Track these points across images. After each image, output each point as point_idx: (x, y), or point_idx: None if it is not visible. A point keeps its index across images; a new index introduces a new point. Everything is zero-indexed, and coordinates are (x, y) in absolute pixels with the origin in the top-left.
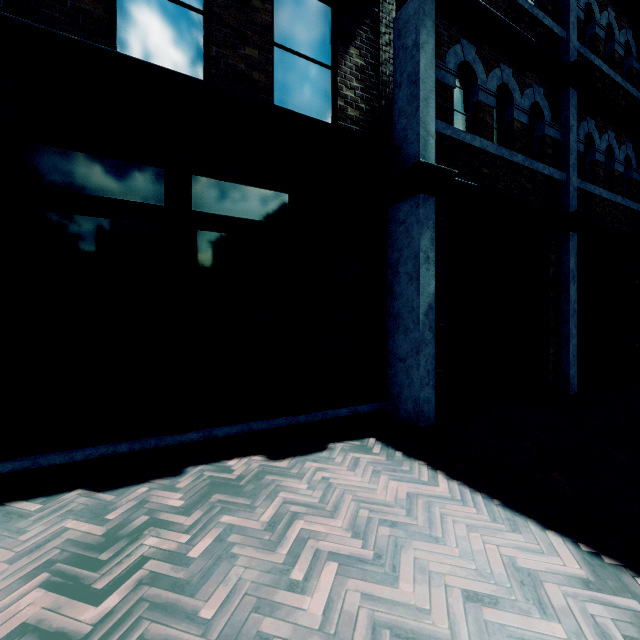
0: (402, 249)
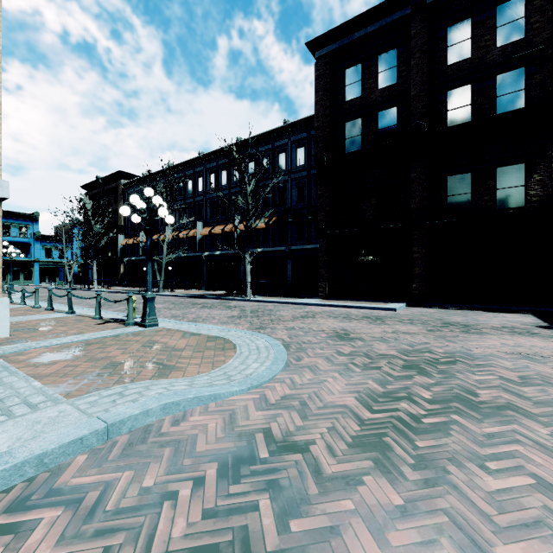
0: None
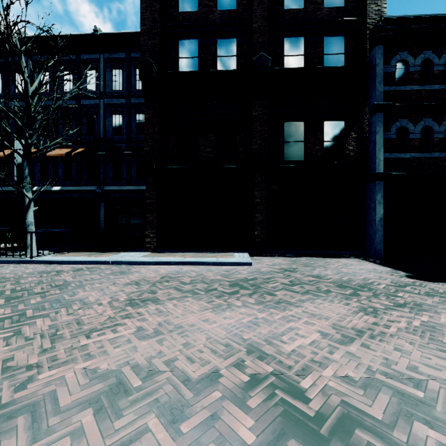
0: (371, 199)
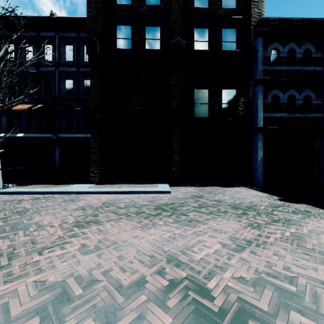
0: (254, 145)
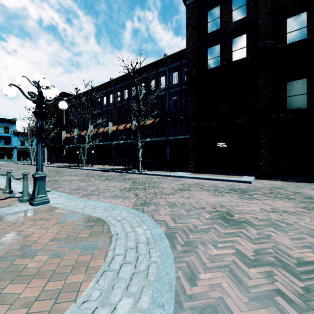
0: None
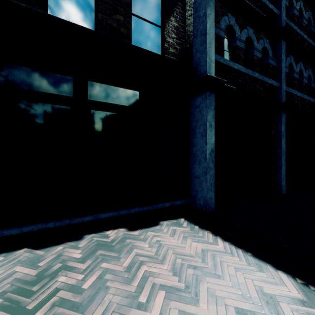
0: (197, 120)
